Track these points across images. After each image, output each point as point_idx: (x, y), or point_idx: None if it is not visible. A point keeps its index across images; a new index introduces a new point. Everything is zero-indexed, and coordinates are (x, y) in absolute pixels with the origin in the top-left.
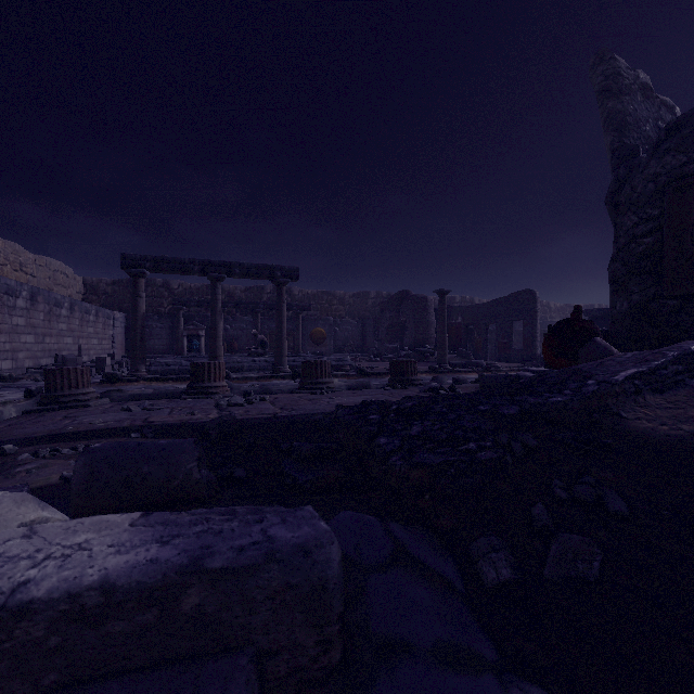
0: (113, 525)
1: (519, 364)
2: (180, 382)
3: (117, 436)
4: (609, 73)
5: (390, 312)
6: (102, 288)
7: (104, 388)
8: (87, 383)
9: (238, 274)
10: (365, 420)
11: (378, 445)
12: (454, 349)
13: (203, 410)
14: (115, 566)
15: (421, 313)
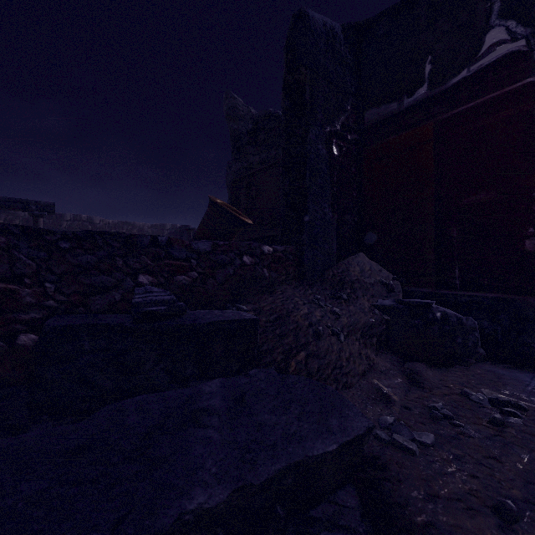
0: None
1: None
2: None
3: None
4: (230, 106)
5: None
6: None
7: None
8: None
9: None
10: None
11: None
12: None
13: None
14: None
15: None
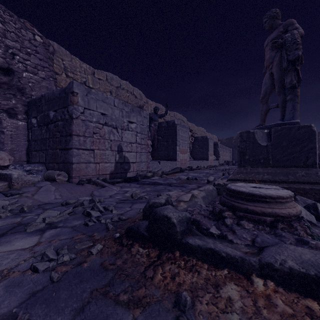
0: None
1: None
2: None
3: None
4: None
5: None
6: (223, 141)
7: None
8: None
9: None
10: None
11: None
12: None
13: None
14: None
15: None
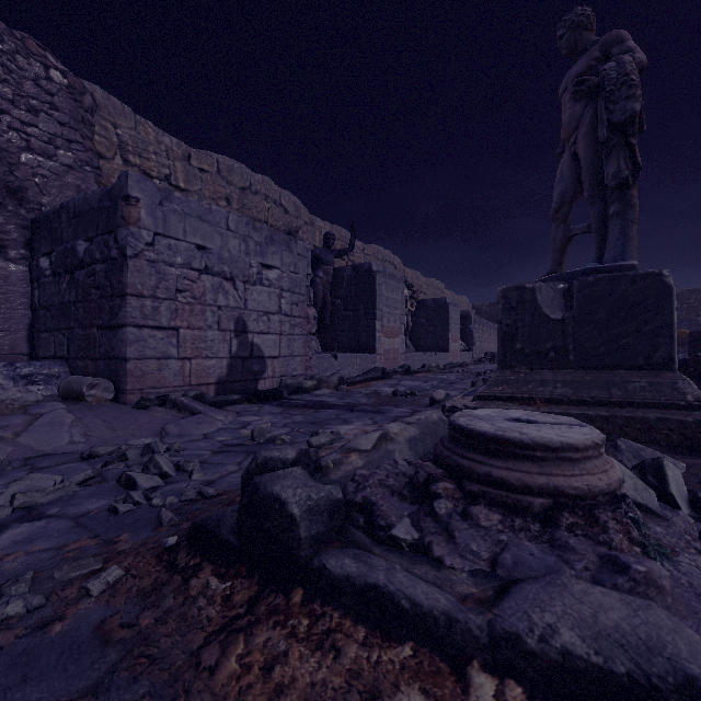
0: None
1: None
2: None
3: None
4: None
5: None
6: (483, 310)
7: None
8: None
9: None
10: None
11: None
12: None
13: None
14: None
15: None
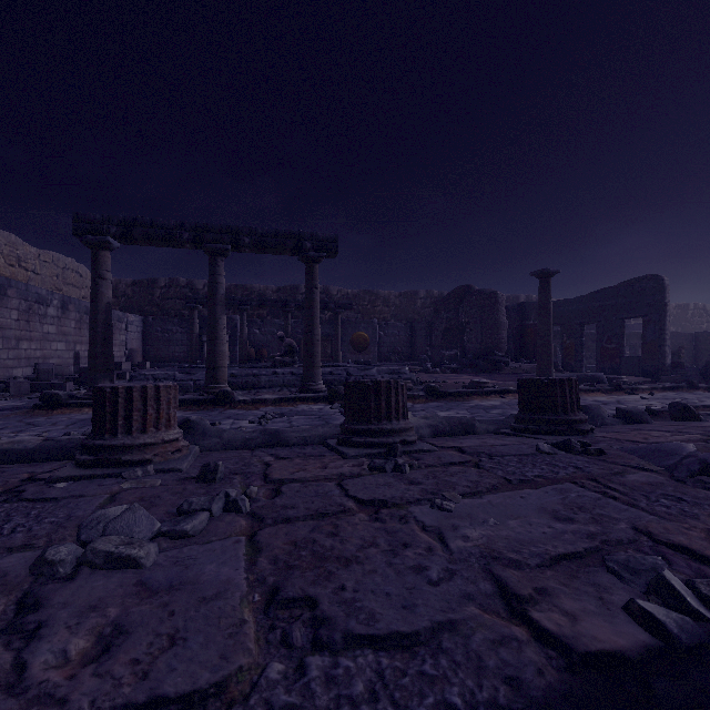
0: None
1: (642, 378)
2: None
3: None
4: None
5: (447, 313)
6: (121, 290)
7: (28, 419)
8: None
9: (247, 245)
10: None
11: None
12: (533, 357)
13: None
14: None
15: (489, 312)
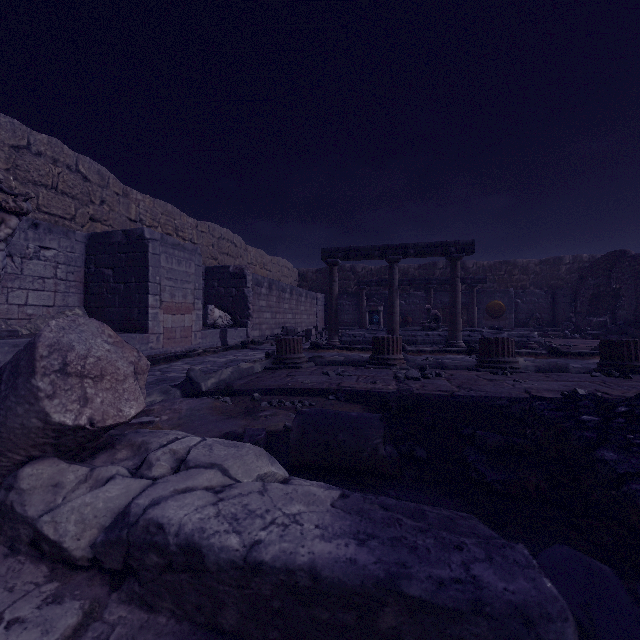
0: (318, 500)
1: None
2: (363, 351)
3: (319, 396)
4: None
5: (595, 279)
6: (309, 276)
7: (311, 353)
8: (300, 350)
9: (412, 254)
10: (576, 420)
11: (602, 459)
12: None
13: (383, 380)
14: (320, 553)
15: None
